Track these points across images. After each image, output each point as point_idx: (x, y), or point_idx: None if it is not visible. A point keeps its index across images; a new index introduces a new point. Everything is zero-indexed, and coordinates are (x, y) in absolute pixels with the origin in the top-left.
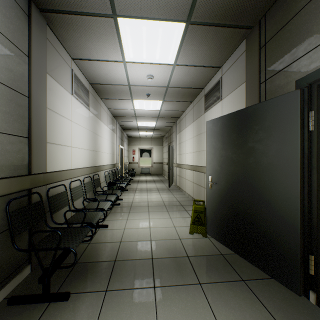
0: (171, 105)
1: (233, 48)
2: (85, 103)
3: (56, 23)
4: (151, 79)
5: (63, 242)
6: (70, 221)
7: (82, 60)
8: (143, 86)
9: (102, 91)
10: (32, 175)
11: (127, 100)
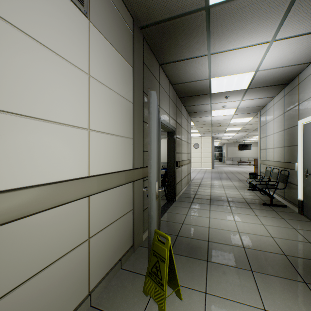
0: None
1: (127, 0)
2: None
3: None
4: None
5: None
6: None
7: None
8: None
9: None
10: None
11: None
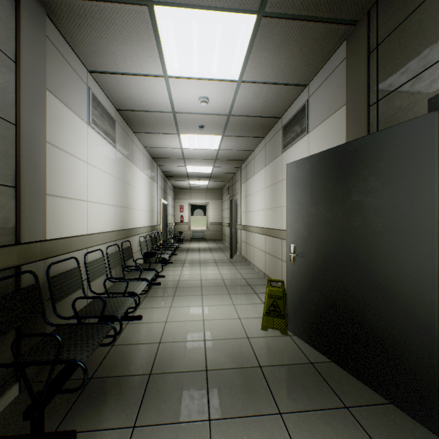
0: (234, 142)
1: (327, 56)
2: (109, 137)
3: (61, 14)
4: (206, 103)
5: (67, 350)
6: (83, 314)
7: (104, 74)
8: (194, 113)
9: (135, 121)
10: (21, 244)
11: (171, 135)
